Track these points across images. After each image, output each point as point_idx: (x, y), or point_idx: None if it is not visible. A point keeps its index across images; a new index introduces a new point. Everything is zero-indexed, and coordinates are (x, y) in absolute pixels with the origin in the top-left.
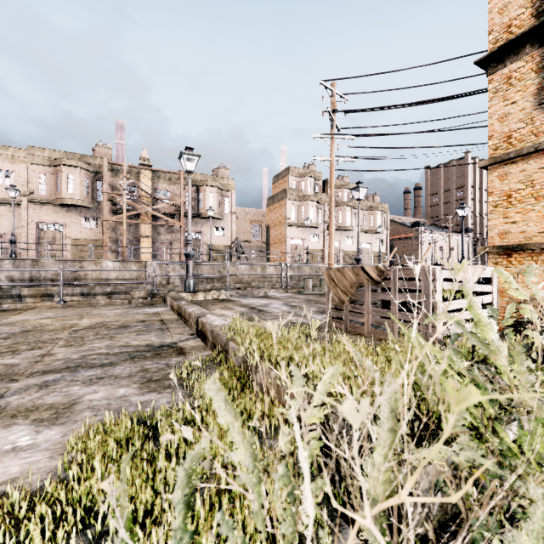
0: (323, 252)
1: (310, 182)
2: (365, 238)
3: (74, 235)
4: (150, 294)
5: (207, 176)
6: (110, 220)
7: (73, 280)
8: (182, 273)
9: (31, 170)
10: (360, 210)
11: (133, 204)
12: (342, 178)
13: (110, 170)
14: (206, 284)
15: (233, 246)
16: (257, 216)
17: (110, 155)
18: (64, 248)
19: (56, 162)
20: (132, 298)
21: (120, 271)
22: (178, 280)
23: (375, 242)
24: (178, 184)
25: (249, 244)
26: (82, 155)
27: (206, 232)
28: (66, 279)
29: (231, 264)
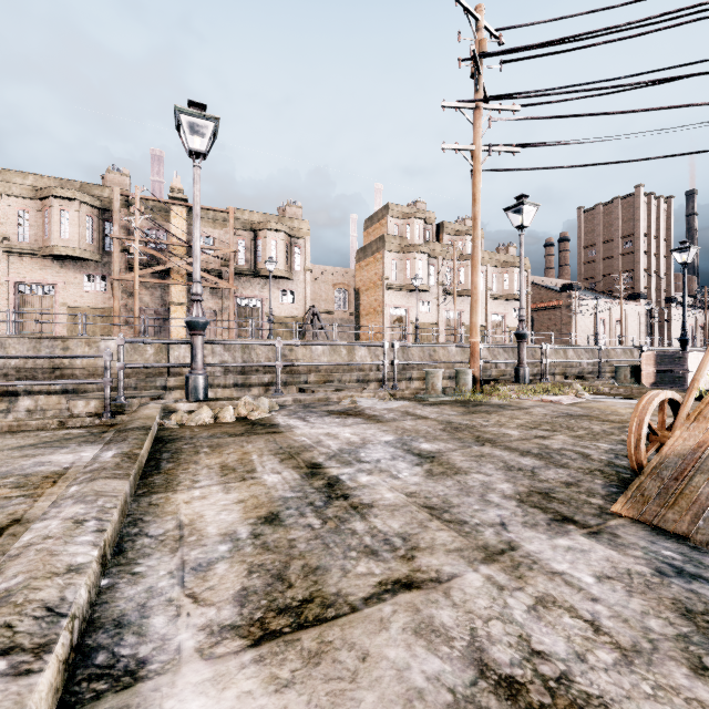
0: (437, 326)
1: (418, 226)
2: (497, 307)
3: (71, 301)
4: (111, 406)
5: (270, 216)
6: (123, 279)
7: (51, 368)
8: (225, 357)
9: (6, 205)
10: (490, 267)
11: (159, 255)
12: (464, 222)
13: (126, 206)
14: (262, 374)
15: (307, 318)
16: (342, 277)
17: (126, 184)
18: (56, 321)
19: (43, 193)
20: (69, 416)
21: (127, 355)
22: (219, 369)
23: (510, 313)
24: (227, 228)
25: (331, 316)
26: (83, 184)
27: (267, 297)
28: (40, 367)
29: (285, 344)
